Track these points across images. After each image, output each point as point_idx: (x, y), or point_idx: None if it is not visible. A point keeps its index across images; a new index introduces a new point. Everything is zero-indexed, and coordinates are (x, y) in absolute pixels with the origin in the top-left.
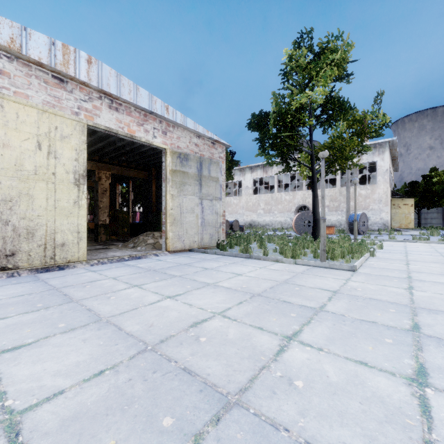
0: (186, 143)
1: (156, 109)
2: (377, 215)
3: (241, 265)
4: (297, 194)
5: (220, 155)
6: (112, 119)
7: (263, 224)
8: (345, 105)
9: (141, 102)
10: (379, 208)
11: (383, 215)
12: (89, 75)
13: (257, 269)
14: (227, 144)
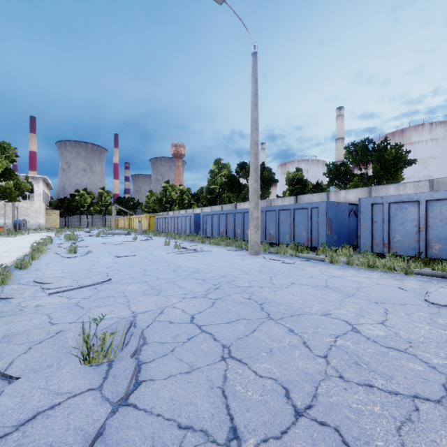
0: None
1: None
2: (34, 220)
3: None
4: None
5: None
6: None
7: None
8: (12, 174)
9: None
10: (36, 216)
11: (38, 220)
12: None
13: None
14: None
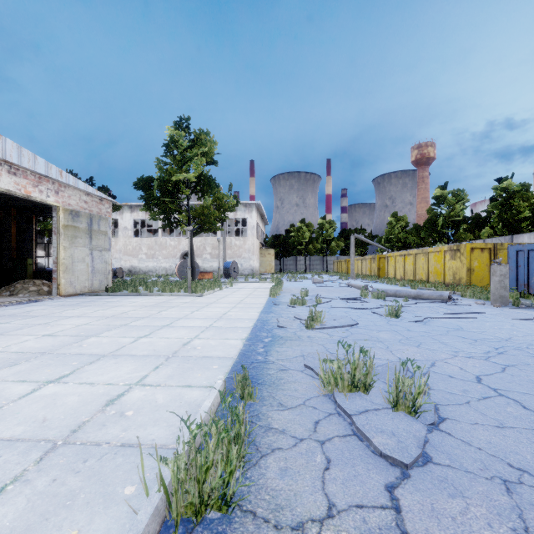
0: (76, 200)
1: (52, 174)
2: (247, 262)
3: (134, 299)
4: (182, 240)
5: (108, 210)
6: (10, 182)
7: (146, 270)
8: (212, 184)
9: (38, 169)
10: (249, 257)
11: (251, 262)
12: None
13: (146, 299)
14: (114, 201)
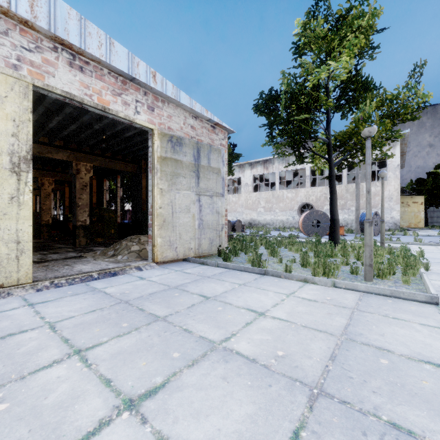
0: (179, 124)
1: (138, 74)
2: (387, 214)
3: (256, 289)
4: (300, 191)
5: (222, 142)
6: (73, 82)
7: (264, 223)
8: (370, 83)
9: (116, 62)
10: (389, 206)
11: (394, 214)
12: (34, 10)
13: (283, 299)
14: (230, 129)
